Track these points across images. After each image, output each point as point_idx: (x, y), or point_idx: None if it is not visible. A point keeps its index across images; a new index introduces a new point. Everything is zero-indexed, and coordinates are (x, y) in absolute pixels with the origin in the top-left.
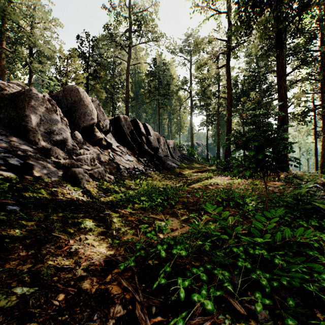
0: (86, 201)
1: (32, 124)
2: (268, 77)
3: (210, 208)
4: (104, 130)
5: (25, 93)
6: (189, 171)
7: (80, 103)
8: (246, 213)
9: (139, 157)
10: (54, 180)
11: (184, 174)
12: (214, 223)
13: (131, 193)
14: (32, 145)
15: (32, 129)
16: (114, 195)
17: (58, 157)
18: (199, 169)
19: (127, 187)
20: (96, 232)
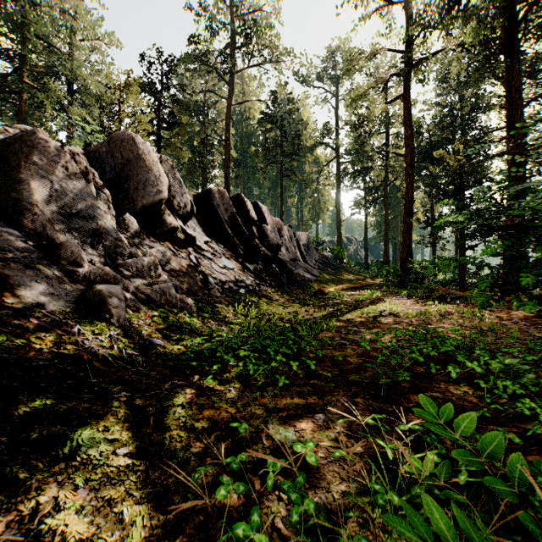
0: (112, 362)
1: (33, 197)
2: (478, 118)
3: (436, 415)
4: (182, 212)
5: (24, 138)
6: (336, 287)
7: (138, 164)
8: (506, 405)
9: (245, 261)
10: (51, 311)
11: (327, 293)
12: (445, 460)
13: (225, 334)
14: (27, 238)
15: (32, 207)
16: (185, 341)
17: (77, 262)
18: (354, 283)
19: (217, 321)
20: (100, 473)
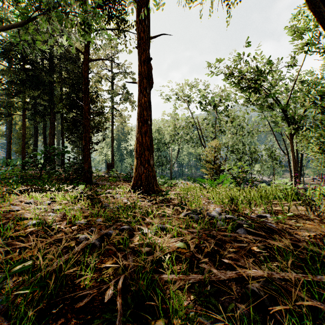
0: None
1: None
2: None
3: None
4: None
5: None
6: None
7: None
8: None
9: None
10: None
11: None
12: None
13: None
14: None
15: None
16: None
17: None
18: None
19: None
20: None
